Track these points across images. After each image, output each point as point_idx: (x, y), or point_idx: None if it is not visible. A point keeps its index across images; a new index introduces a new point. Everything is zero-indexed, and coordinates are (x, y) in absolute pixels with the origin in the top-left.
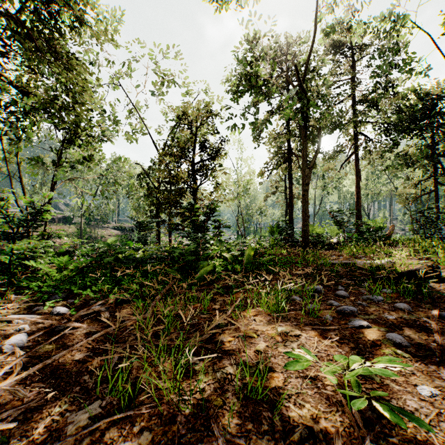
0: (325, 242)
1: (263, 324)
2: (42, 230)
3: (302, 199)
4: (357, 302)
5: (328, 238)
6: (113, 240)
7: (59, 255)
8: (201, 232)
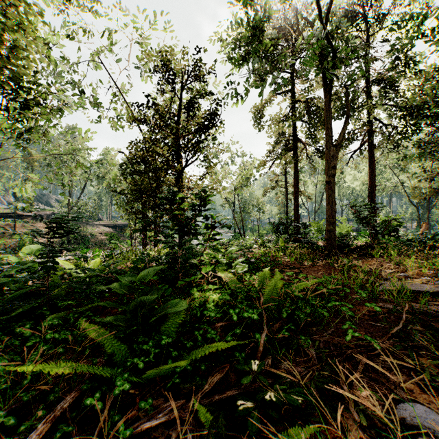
0: (351, 244)
1: None
2: (26, 227)
3: (326, 188)
4: None
5: (352, 239)
6: (35, 248)
7: None
8: (187, 234)
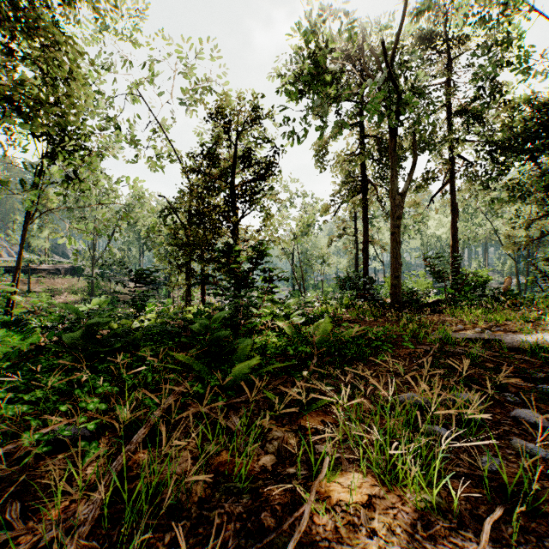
0: (421, 301)
1: None
2: (42, 284)
3: (391, 240)
4: None
5: (423, 295)
6: (102, 300)
7: (6, 326)
8: (244, 287)
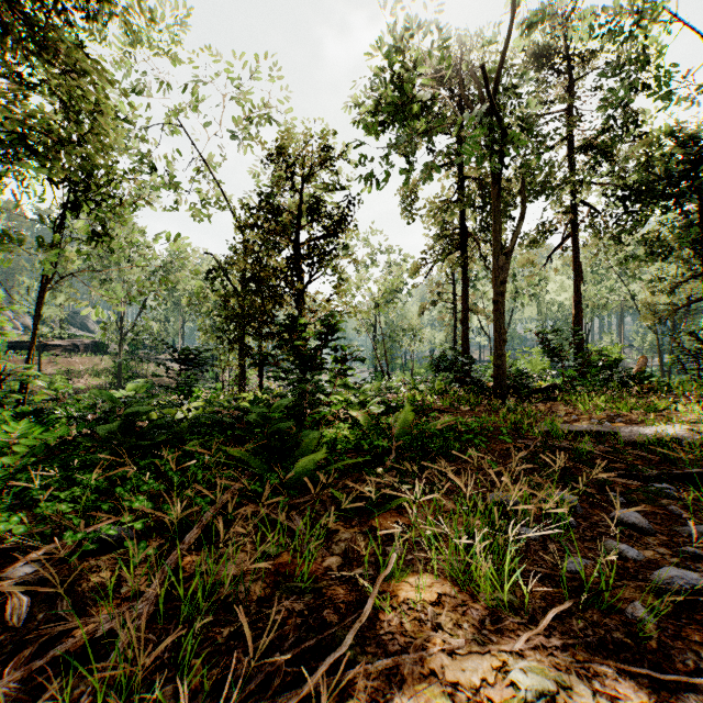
0: (532, 386)
1: (466, 646)
2: (56, 364)
3: (493, 310)
4: (683, 547)
5: (535, 378)
6: (139, 385)
7: (25, 416)
8: (311, 369)
